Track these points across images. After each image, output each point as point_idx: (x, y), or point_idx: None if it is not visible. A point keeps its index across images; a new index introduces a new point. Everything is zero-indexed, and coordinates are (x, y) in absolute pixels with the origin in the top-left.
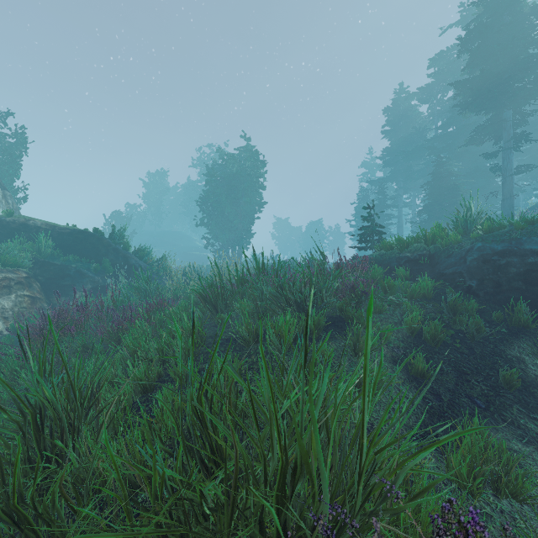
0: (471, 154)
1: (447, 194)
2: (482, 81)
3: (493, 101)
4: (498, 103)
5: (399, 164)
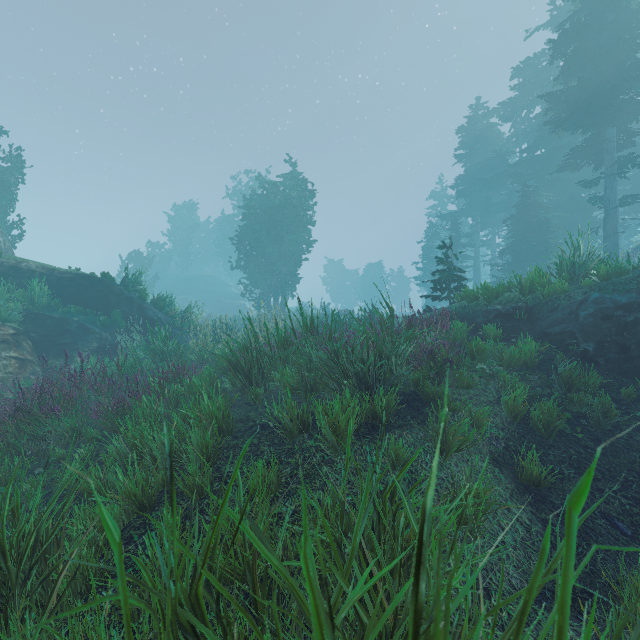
0: (563, 182)
1: (535, 231)
2: (581, 93)
3: (593, 117)
4: (600, 120)
5: (476, 194)
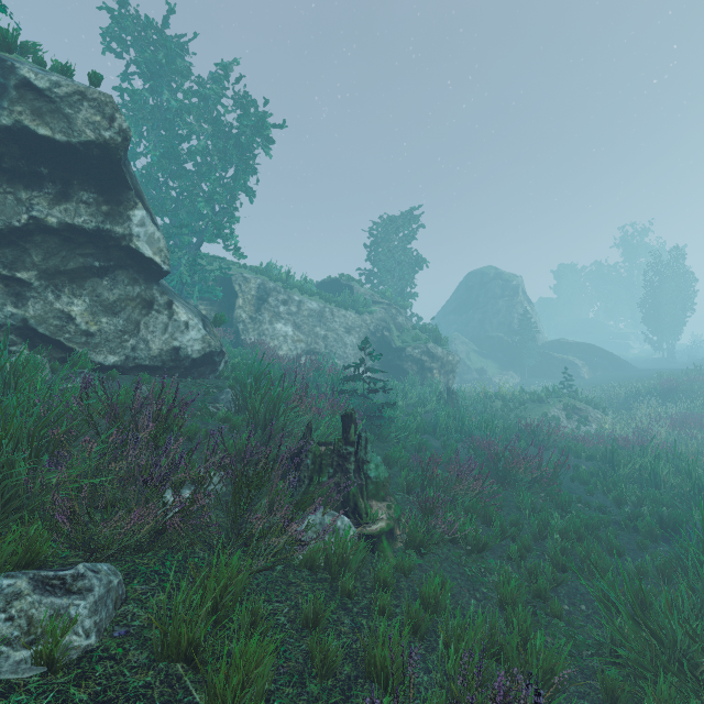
0: None
1: None
2: None
3: None
4: None
5: None
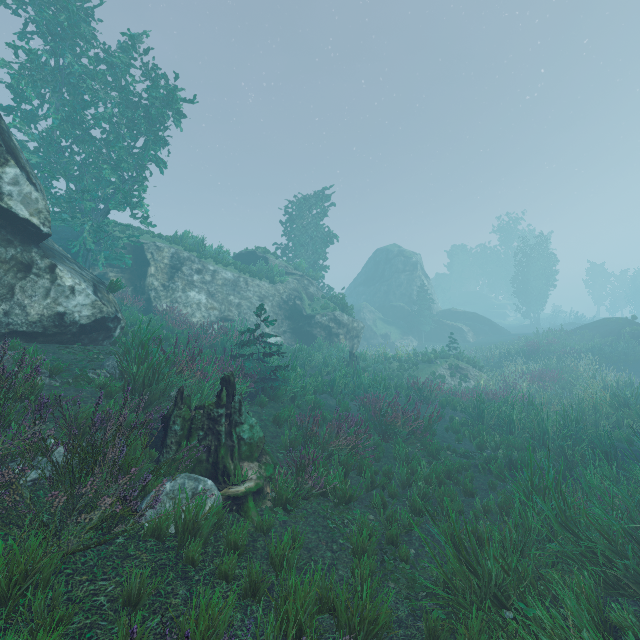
0: None
1: None
2: None
3: None
4: None
5: None
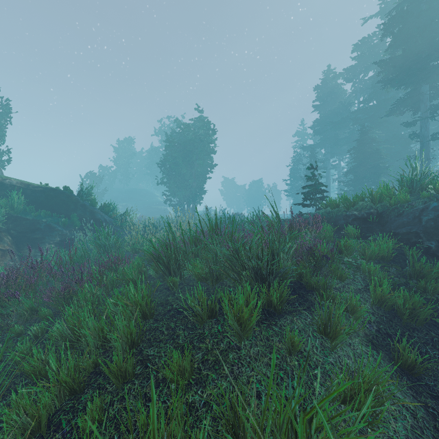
0: (389, 124)
1: (370, 158)
2: (404, 60)
3: (413, 77)
4: (417, 79)
5: (327, 133)
